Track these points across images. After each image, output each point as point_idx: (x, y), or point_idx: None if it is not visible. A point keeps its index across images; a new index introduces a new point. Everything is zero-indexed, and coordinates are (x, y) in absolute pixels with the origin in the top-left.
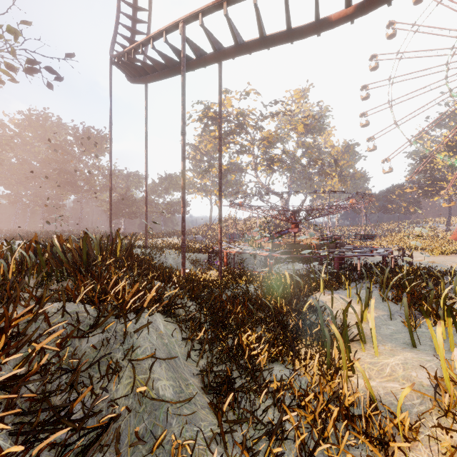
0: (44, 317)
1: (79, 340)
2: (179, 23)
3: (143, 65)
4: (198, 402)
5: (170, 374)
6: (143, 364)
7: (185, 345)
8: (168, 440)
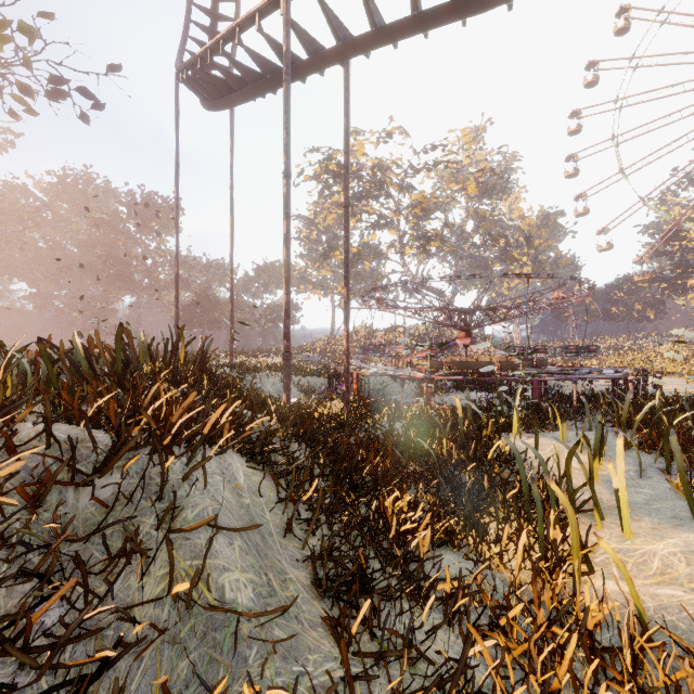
0: (5, 443)
1: (76, 490)
2: None
3: (225, 76)
4: (305, 614)
5: (249, 560)
6: (195, 539)
7: (283, 511)
8: (237, 693)
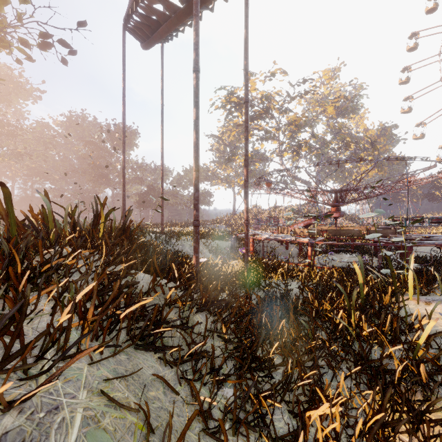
0: None
1: None
2: None
3: (152, 12)
4: None
5: None
6: None
7: None
8: None
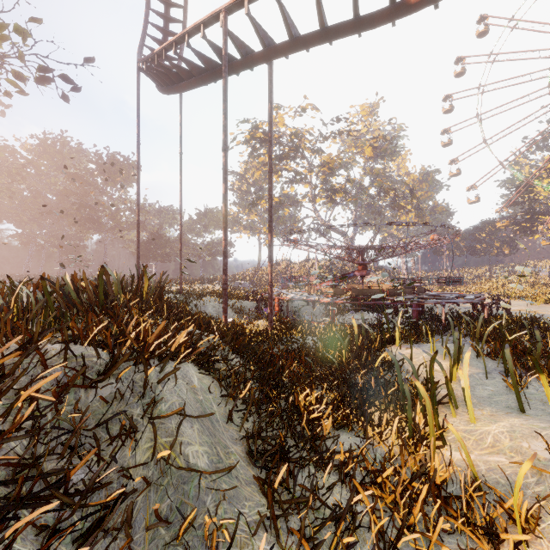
0: (39, 359)
1: (85, 391)
2: (220, 13)
3: (176, 69)
4: (242, 476)
5: (204, 438)
6: (168, 423)
7: (225, 405)
8: (200, 523)
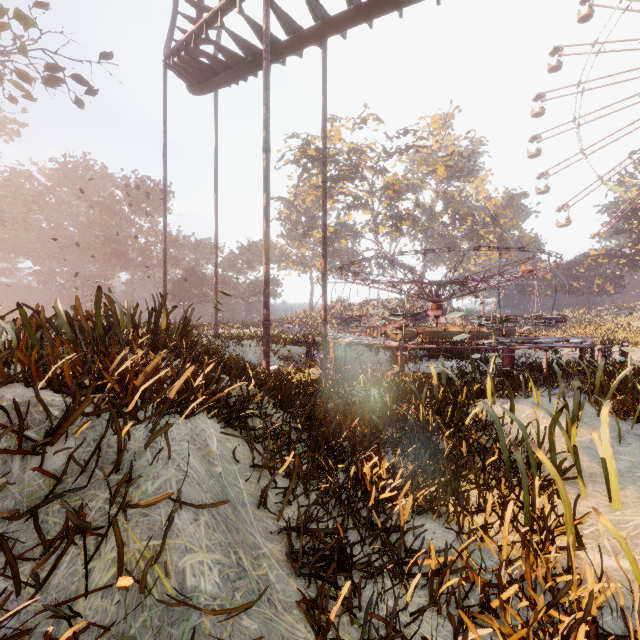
0: None
1: (23, 459)
2: None
3: (208, 59)
4: (279, 595)
5: (217, 537)
6: (155, 515)
7: (258, 479)
8: None
